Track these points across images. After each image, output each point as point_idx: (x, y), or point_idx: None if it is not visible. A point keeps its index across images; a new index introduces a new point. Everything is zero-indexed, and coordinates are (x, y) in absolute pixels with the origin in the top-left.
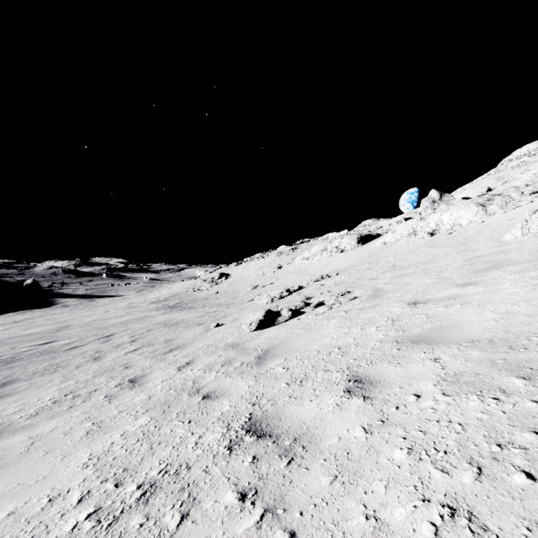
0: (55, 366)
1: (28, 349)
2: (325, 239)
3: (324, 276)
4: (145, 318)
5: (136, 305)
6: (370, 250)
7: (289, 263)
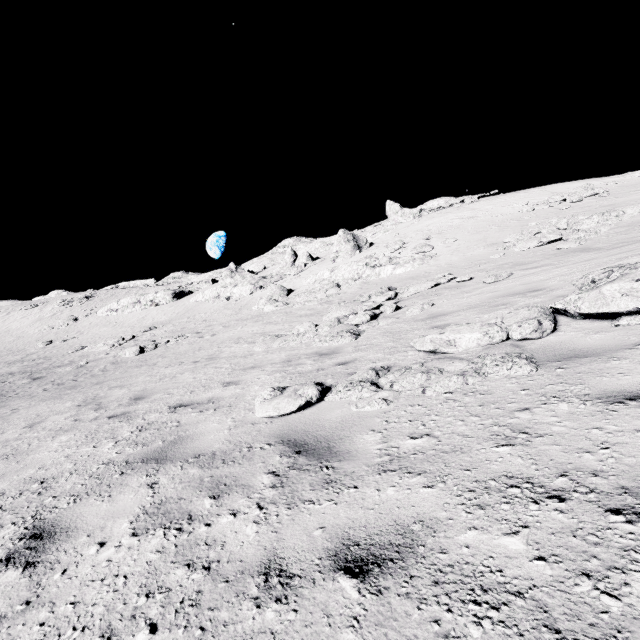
0: None
1: None
2: (131, 289)
3: (152, 327)
4: None
5: None
6: (185, 307)
7: (89, 315)
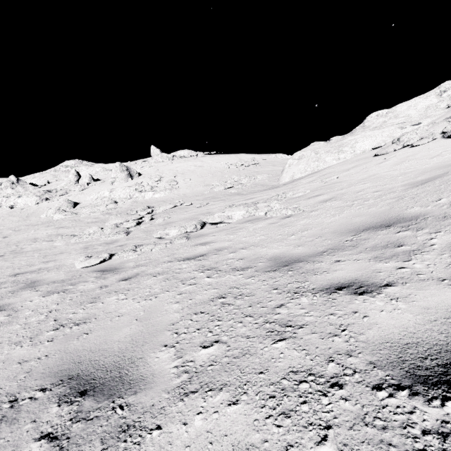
0: None
1: None
2: None
3: None
4: None
5: None
6: None
7: None
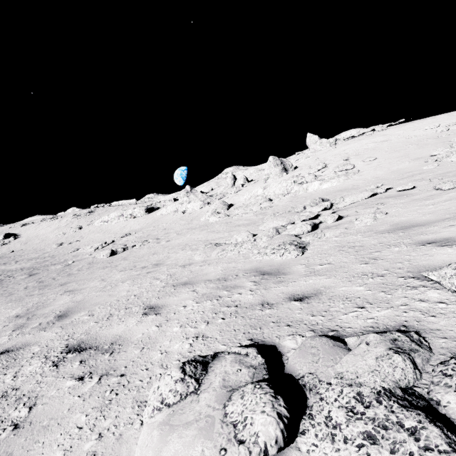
0: None
1: None
2: (119, 206)
3: (127, 234)
4: None
5: None
6: (153, 218)
7: (89, 224)
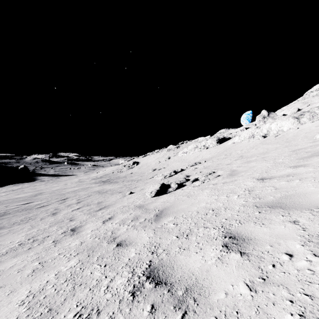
0: (28, 219)
1: (15, 207)
2: (196, 141)
3: (196, 162)
4: (87, 188)
5: (83, 180)
6: (224, 147)
7: (175, 155)
